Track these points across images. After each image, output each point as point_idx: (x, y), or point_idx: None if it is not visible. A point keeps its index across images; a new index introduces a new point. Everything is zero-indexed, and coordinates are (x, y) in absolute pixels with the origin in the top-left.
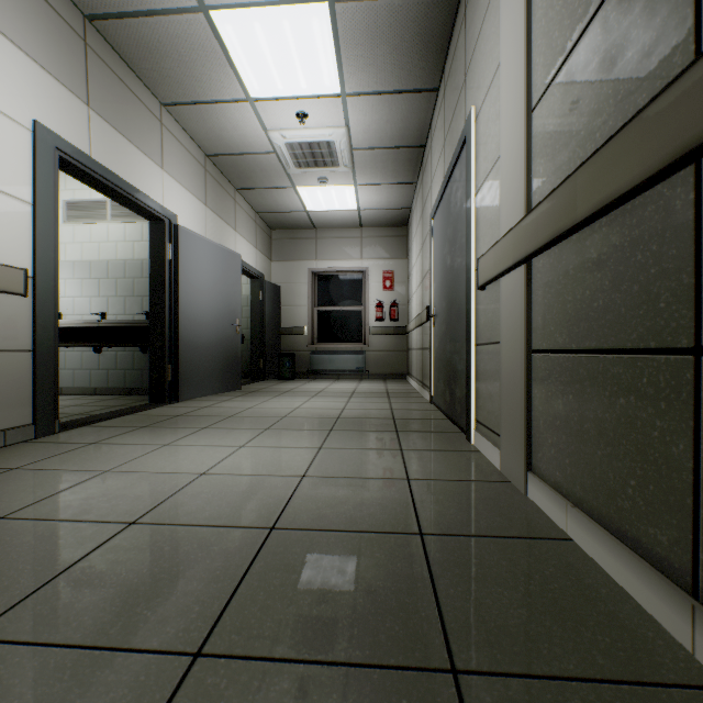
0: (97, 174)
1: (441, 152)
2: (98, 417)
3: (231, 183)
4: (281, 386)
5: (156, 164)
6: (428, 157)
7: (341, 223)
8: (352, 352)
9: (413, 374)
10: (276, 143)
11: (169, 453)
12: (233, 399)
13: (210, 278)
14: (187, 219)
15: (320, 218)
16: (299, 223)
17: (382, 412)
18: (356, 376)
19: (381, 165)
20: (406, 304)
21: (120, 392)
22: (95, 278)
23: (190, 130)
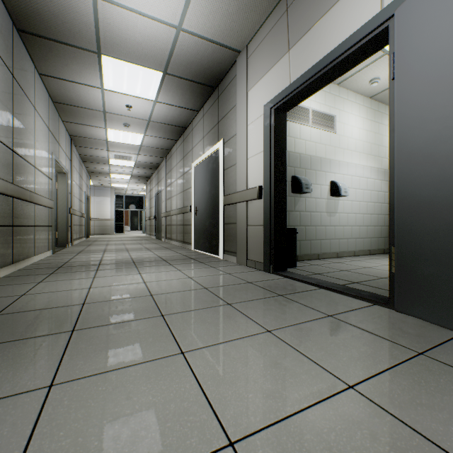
0: (293, 92)
1: None
2: (302, 278)
3: None
4: None
5: None
6: None
7: None
8: None
9: None
10: None
11: (176, 275)
12: None
13: None
14: None
15: None
16: None
17: None
18: None
19: None
20: None
21: None
22: None
23: None
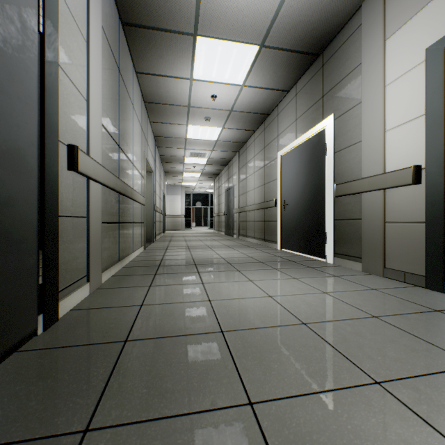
0: None
1: None
2: None
3: None
4: None
5: None
6: None
7: None
8: None
9: None
10: None
11: (300, 287)
12: None
13: None
14: None
15: None
16: None
17: None
18: None
19: None
20: None
21: None
22: None
23: None
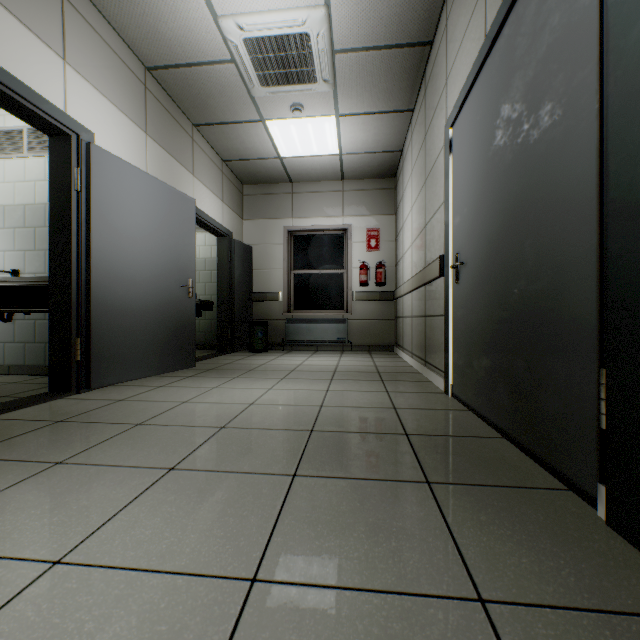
0: None
1: (474, 5)
2: None
3: (186, 117)
4: (249, 360)
5: (51, 48)
6: (439, 51)
7: (319, 174)
8: (332, 320)
9: (406, 346)
10: (231, 40)
11: None
12: (174, 383)
13: (146, 223)
14: (112, 142)
15: (295, 167)
16: (272, 175)
17: (382, 415)
18: (337, 347)
19: (371, 80)
20: (394, 266)
21: (38, 371)
22: (9, 227)
23: (114, 20)
